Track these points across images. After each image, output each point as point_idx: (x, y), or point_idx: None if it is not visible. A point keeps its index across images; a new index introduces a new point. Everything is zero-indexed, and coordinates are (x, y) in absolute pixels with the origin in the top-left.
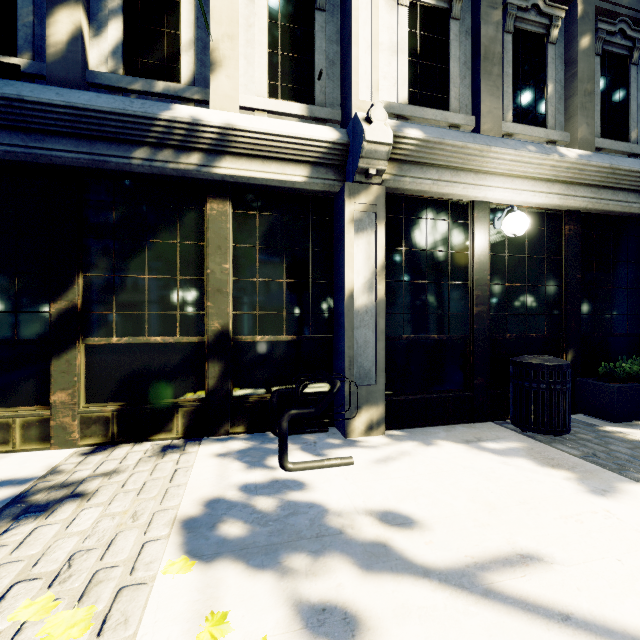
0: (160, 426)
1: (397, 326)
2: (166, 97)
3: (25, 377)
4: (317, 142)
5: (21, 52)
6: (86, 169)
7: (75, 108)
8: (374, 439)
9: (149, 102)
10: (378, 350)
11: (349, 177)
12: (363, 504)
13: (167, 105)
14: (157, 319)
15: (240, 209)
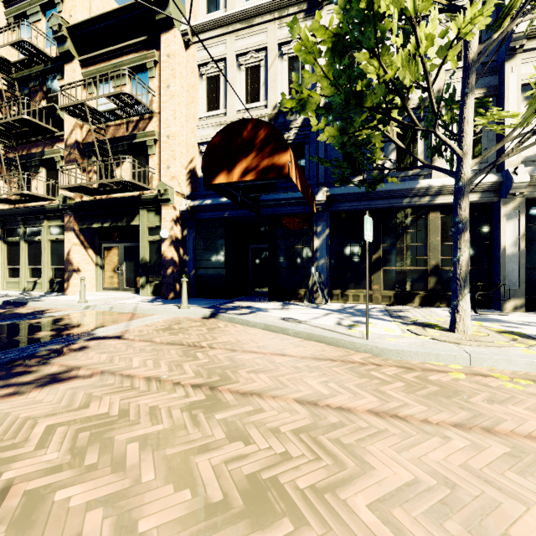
0: (409, 301)
1: (532, 262)
2: (412, 176)
3: (363, 280)
4: (485, 183)
5: (363, 173)
6: (385, 208)
7: (387, 191)
8: (518, 313)
9: (410, 182)
10: (520, 273)
11: (503, 195)
12: (516, 320)
13: (417, 181)
14: (408, 260)
15: (443, 214)
